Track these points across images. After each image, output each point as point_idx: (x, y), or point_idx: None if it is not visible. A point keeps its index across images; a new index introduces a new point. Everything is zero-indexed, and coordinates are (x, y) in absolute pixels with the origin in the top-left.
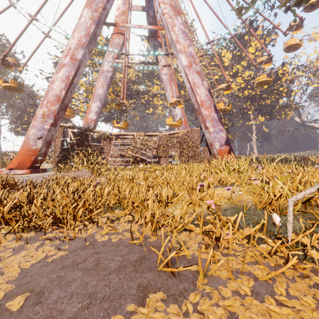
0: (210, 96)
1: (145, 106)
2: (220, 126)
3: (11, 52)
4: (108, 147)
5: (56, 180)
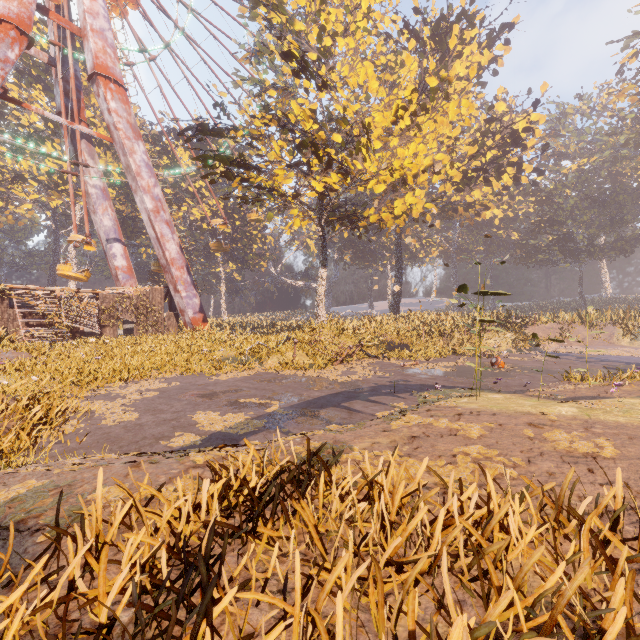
0: (182, 254)
1: None
2: (194, 291)
3: None
4: None
5: None
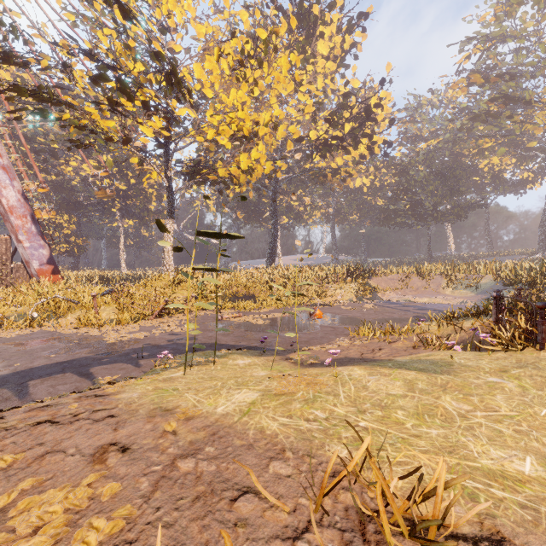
0: (25, 203)
1: None
2: (41, 242)
3: None
4: None
5: None
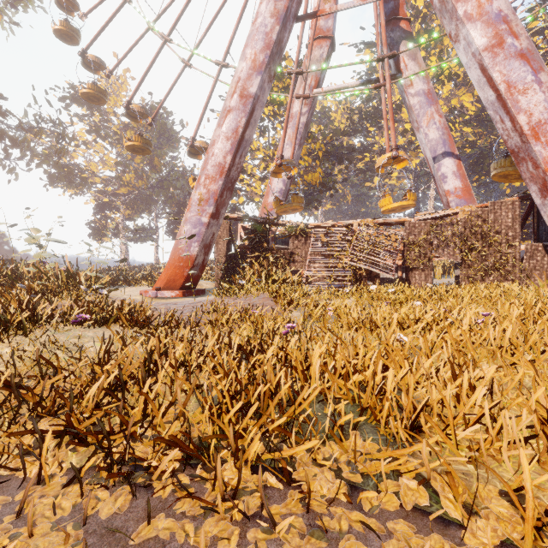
0: None
1: (364, 175)
2: None
3: (169, 124)
4: (303, 251)
5: (215, 313)
